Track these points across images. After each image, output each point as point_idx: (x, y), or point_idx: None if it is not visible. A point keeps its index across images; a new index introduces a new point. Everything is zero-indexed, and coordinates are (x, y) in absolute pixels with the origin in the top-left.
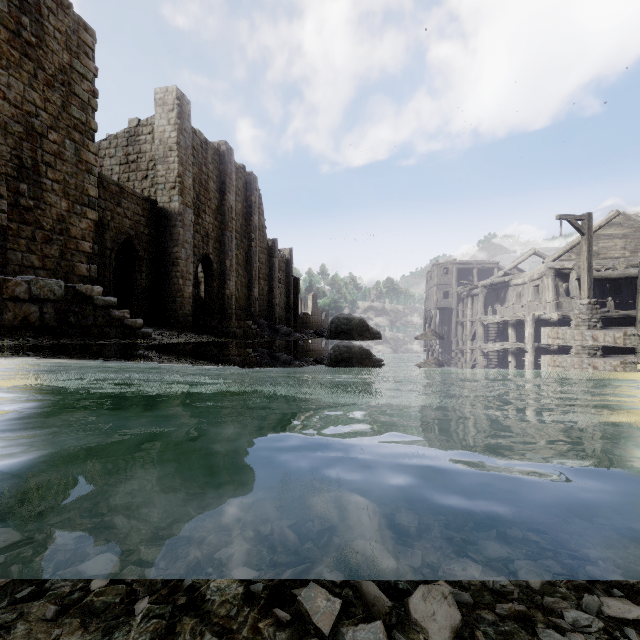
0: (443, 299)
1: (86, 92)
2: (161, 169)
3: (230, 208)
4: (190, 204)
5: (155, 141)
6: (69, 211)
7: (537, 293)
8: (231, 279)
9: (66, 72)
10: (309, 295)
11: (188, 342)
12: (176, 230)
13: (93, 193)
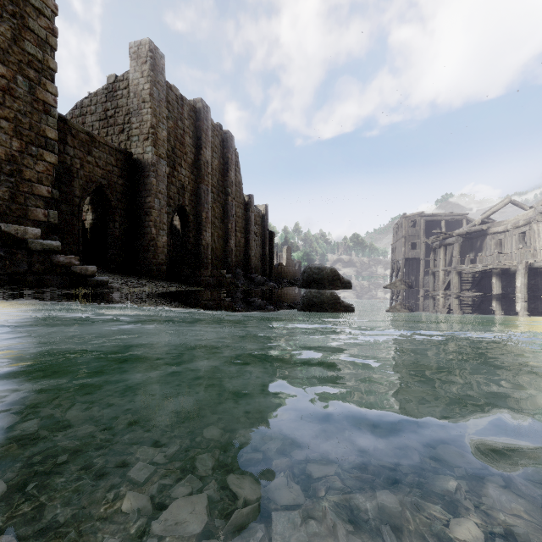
0: (411, 250)
1: (43, 29)
2: (135, 121)
3: (206, 163)
4: (164, 156)
5: (130, 94)
6: (22, 152)
7: (522, 240)
8: (207, 230)
9: (18, 4)
10: (284, 248)
11: (148, 291)
12: (149, 180)
13: (52, 135)
